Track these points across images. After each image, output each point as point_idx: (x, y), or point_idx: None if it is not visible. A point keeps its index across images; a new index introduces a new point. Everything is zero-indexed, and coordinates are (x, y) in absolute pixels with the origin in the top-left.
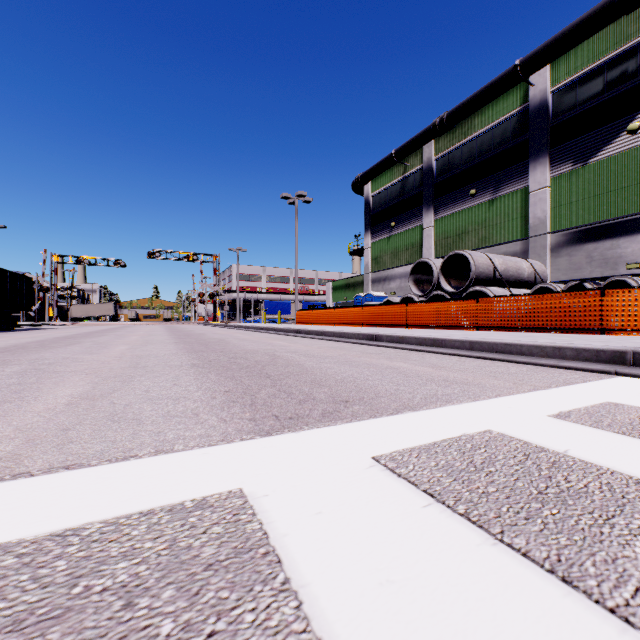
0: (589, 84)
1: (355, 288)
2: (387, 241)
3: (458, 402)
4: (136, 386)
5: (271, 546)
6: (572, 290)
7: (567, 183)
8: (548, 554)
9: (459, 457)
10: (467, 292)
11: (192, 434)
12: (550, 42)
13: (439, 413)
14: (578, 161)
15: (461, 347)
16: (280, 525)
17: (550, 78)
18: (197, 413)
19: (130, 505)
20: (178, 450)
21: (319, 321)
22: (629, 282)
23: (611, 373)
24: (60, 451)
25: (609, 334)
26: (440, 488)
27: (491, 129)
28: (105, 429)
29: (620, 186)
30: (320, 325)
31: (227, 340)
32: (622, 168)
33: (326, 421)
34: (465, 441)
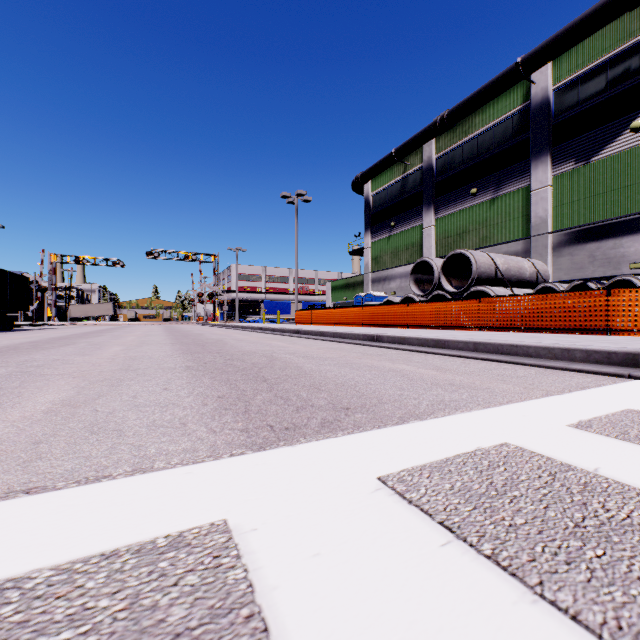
0: (591, 82)
1: (355, 288)
2: (387, 241)
3: (468, 409)
4: (124, 391)
5: (256, 605)
6: (577, 290)
7: (569, 182)
8: (604, 617)
9: (476, 477)
10: (468, 292)
11: (176, 448)
12: (552, 39)
13: (448, 422)
14: (580, 160)
15: (465, 348)
16: (269, 573)
17: (552, 76)
18: (185, 422)
19: (91, 543)
20: (158, 468)
21: (319, 321)
22: (634, 282)
23: (625, 376)
24: (25, 470)
25: (615, 335)
26: (459, 519)
27: (492, 128)
28: (81, 442)
29: (623, 185)
30: (320, 325)
31: (225, 341)
32: (625, 166)
33: (325, 432)
34: (481, 457)
